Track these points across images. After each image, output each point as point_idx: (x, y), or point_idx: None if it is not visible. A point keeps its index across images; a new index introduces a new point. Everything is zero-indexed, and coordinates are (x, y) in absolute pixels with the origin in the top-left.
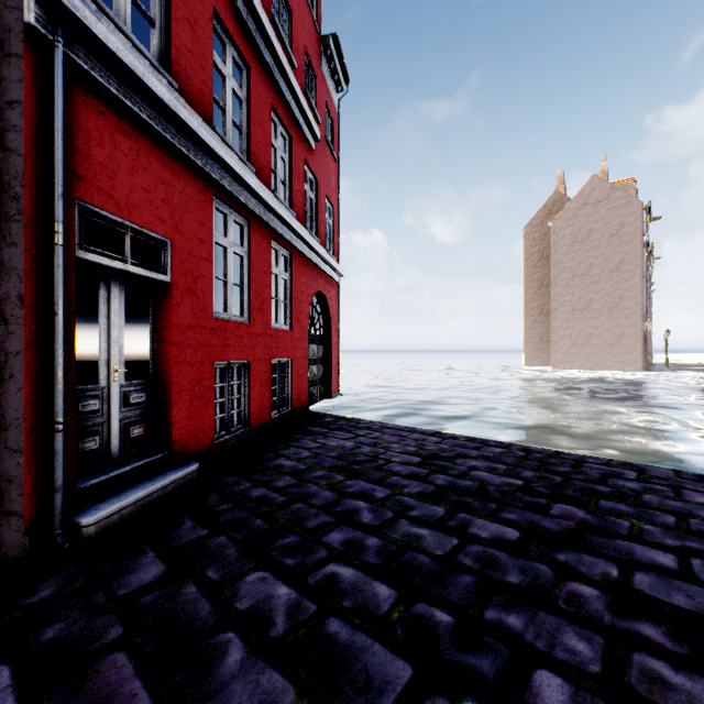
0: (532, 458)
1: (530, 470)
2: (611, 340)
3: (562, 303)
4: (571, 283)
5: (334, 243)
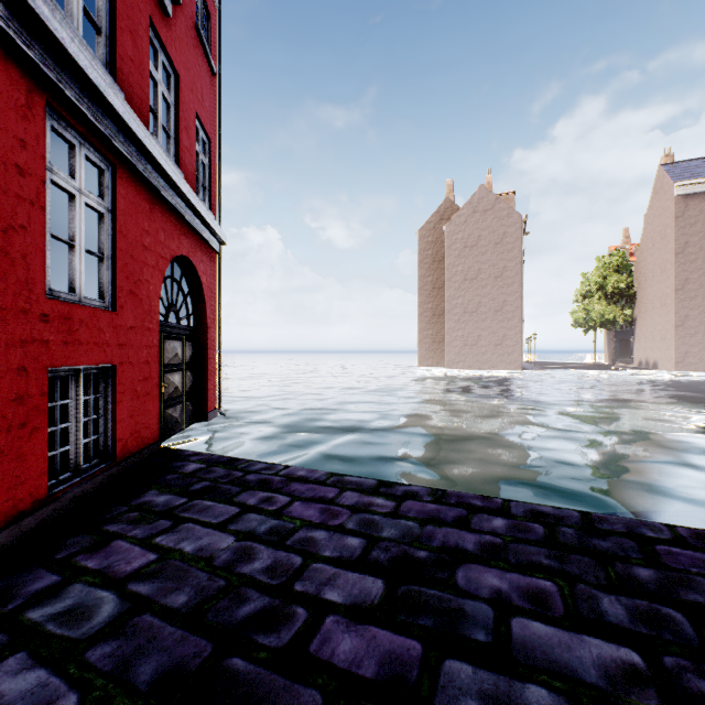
0: (568, 540)
1: (603, 588)
2: (496, 341)
3: (455, 305)
4: (463, 286)
5: (212, 195)
